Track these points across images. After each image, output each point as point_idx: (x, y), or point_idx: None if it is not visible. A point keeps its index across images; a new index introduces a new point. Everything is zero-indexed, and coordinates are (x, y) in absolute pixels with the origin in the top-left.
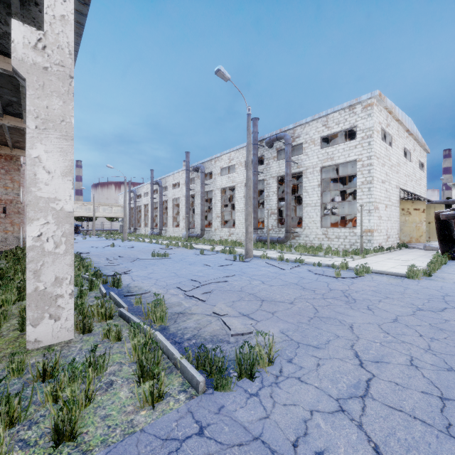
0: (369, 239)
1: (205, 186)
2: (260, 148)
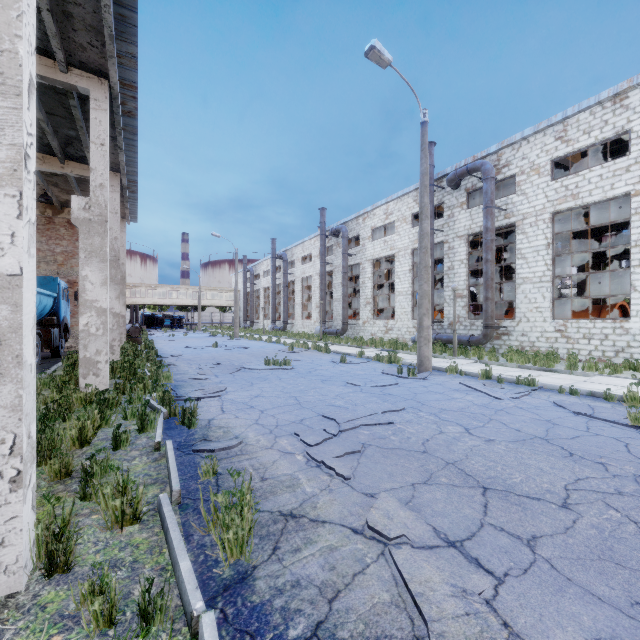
0: None
1: (349, 258)
2: (437, 192)
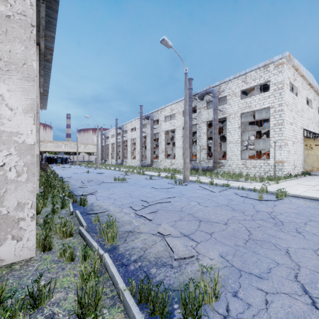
0: (280, 168)
1: (154, 129)
2: (194, 101)
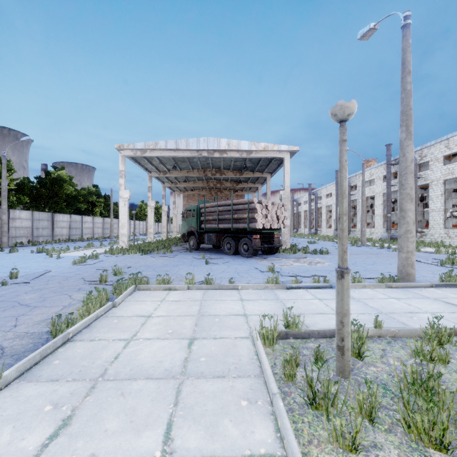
0: None
1: (351, 196)
2: (394, 166)
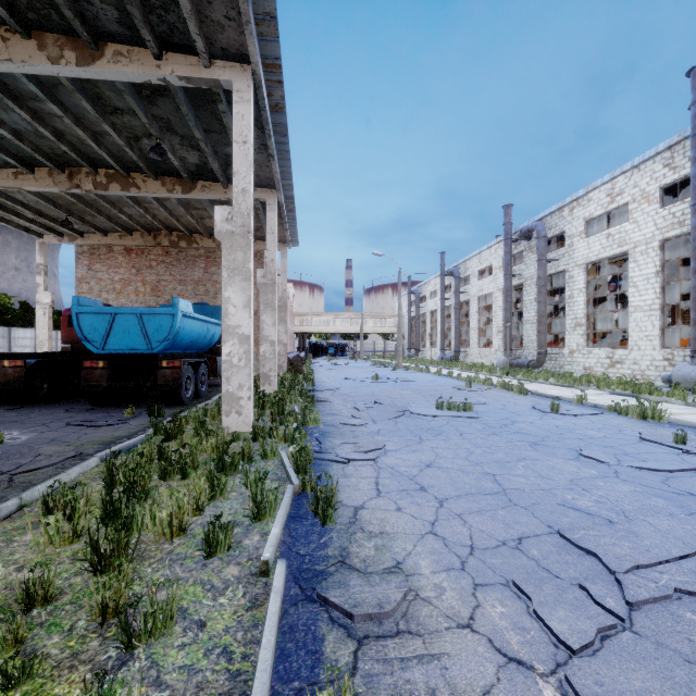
0: None
1: (547, 265)
2: None
